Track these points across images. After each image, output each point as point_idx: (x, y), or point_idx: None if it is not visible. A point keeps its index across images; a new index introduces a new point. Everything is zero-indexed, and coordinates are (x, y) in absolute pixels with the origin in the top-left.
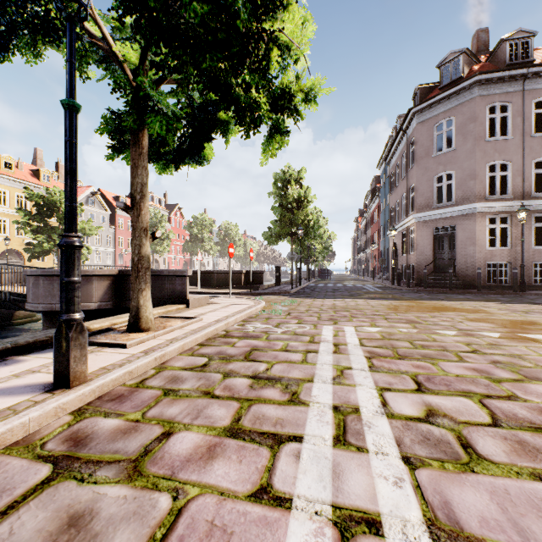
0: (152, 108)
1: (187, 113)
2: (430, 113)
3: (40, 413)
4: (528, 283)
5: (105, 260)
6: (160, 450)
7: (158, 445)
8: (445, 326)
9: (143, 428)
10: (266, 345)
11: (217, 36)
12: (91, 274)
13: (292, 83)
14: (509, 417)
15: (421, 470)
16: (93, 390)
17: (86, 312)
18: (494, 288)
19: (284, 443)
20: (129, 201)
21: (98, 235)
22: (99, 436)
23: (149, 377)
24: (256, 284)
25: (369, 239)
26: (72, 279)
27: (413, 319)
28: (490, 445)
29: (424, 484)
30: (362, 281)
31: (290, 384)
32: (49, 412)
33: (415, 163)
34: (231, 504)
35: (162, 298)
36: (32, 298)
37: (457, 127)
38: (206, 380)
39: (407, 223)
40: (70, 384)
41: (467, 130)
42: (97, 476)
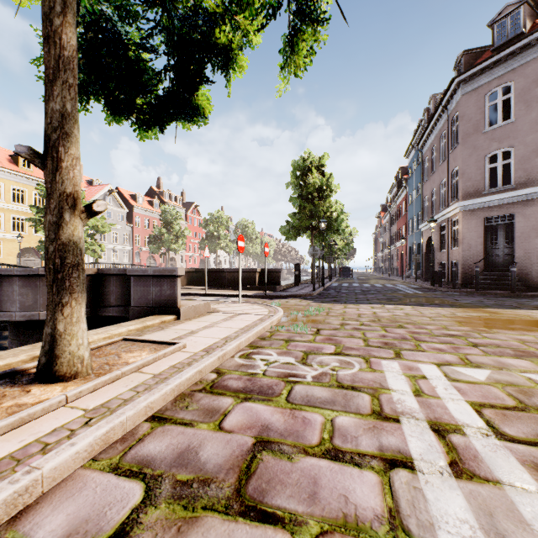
0: None
1: (163, 27)
2: (480, 80)
3: None
4: None
5: (122, 258)
6: None
7: None
8: None
9: None
10: (287, 427)
11: None
12: None
13: None
14: None
15: None
16: None
17: None
18: None
19: None
20: (147, 200)
21: (116, 233)
22: None
23: None
24: (272, 285)
25: (394, 235)
26: None
27: (522, 347)
28: None
29: None
30: (390, 280)
31: None
32: None
33: (460, 141)
34: None
35: (146, 306)
36: None
37: (518, 93)
38: None
39: (448, 214)
40: None
41: (531, 96)
42: None
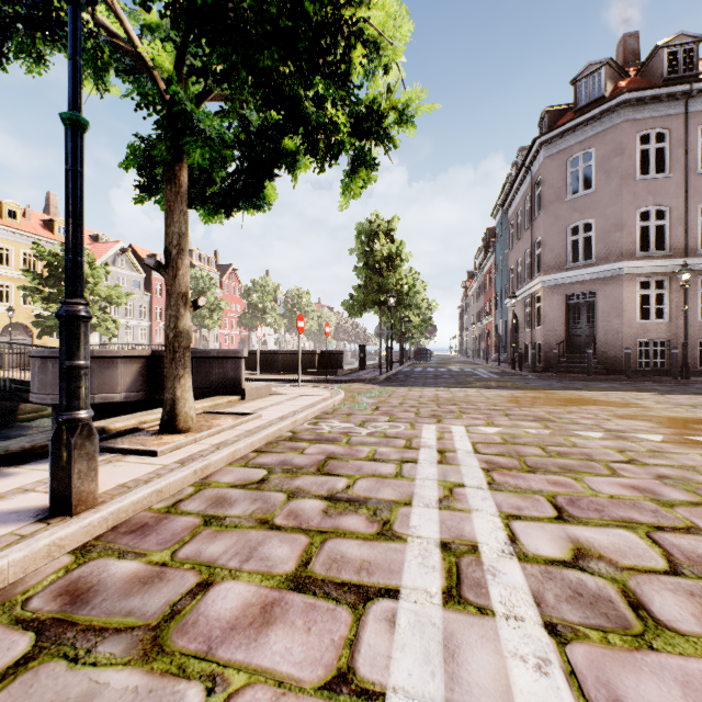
0: (192, 130)
1: (241, 141)
2: (562, 143)
3: (25, 554)
4: (691, 367)
5: (138, 337)
6: (193, 612)
7: (191, 602)
8: (586, 425)
9: (171, 575)
10: (346, 452)
11: (278, 27)
12: (115, 356)
13: (382, 98)
14: (693, 561)
15: (574, 645)
16: (105, 518)
17: (110, 405)
18: (648, 373)
19: (373, 600)
20: None
21: (129, 304)
22: (107, 588)
23: (185, 497)
24: (333, 369)
25: (481, 309)
26: (75, 363)
27: (543, 416)
28: (671, 604)
29: (581, 670)
30: (472, 364)
31: (379, 508)
32: (39, 552)
33: (542, 209)
34: (294, 701)
35: (208, 387)
36: (38, 387)
37: (598, 162)
38: (263, 503)
39: (532, 289)
40: (73, 509)
41: (610, 166)
42: (98, 653)
